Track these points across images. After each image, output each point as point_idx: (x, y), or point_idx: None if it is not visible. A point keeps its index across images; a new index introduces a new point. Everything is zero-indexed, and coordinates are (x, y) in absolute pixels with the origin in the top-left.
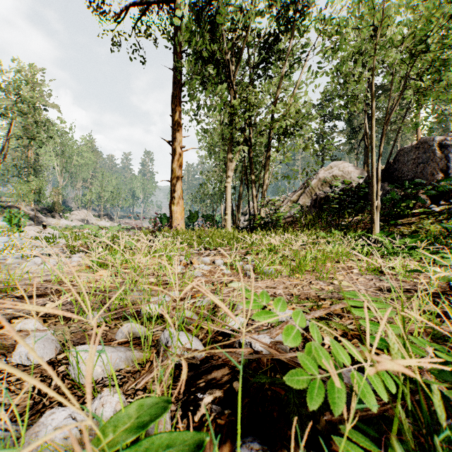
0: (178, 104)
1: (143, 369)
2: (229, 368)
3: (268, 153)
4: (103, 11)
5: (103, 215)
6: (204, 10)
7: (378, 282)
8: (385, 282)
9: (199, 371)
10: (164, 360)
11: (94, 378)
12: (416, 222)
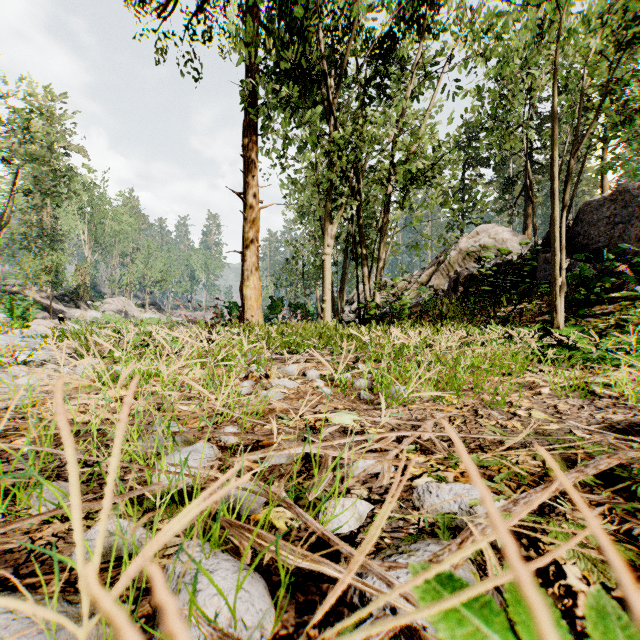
0: (253, 139)
1: None
2: None
3: (386, 211)
4: (142, 0)
5: (149, 305)
6: None
7: (596, 413)
8: (610, 413)
9: None
10: None
11: None
12: (615, 312)
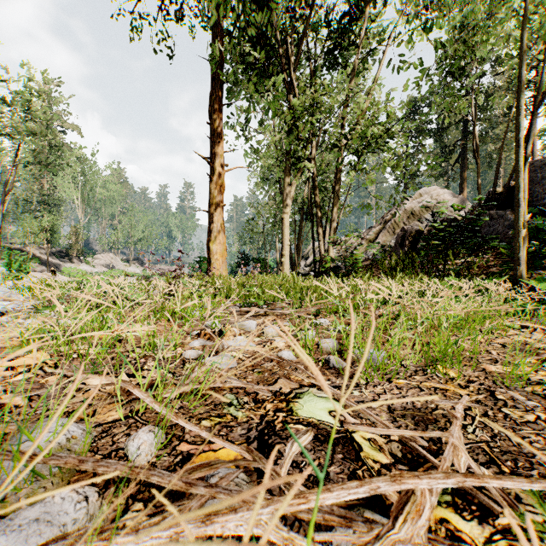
0: (218, 108)
1: None
2: None
3: (340, 173)
4: None
5: (133, 260)
6: None
7: None
8: None
9: None
10: None
11: None
12: None
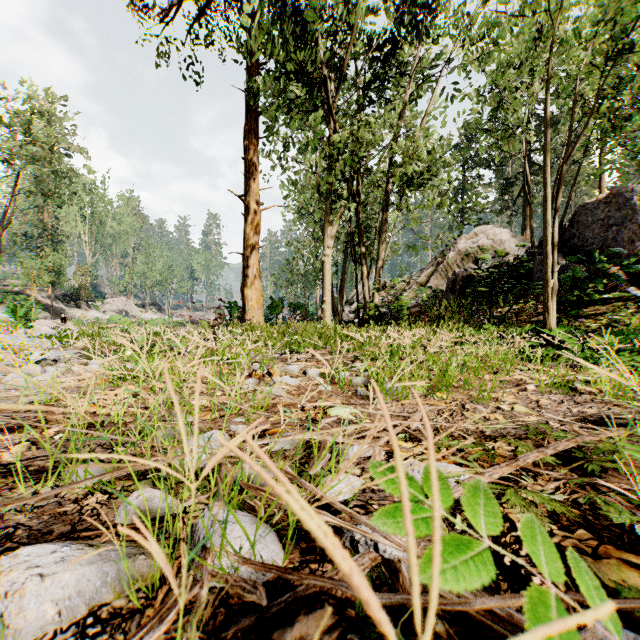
0: (253, 142)
1: (150, 605)
2: (333, 608)
3: (385, 213)
4: (145, 6)
5: (149, 305)
6: (292, 5)
7: (574, 407)
8: (587, 407)
9: (268, 614)
10: (194, 587)
11: (35, 634)
12: (607, 313)
